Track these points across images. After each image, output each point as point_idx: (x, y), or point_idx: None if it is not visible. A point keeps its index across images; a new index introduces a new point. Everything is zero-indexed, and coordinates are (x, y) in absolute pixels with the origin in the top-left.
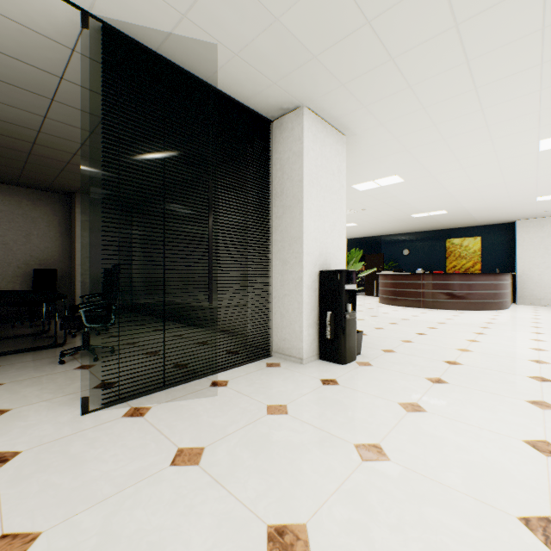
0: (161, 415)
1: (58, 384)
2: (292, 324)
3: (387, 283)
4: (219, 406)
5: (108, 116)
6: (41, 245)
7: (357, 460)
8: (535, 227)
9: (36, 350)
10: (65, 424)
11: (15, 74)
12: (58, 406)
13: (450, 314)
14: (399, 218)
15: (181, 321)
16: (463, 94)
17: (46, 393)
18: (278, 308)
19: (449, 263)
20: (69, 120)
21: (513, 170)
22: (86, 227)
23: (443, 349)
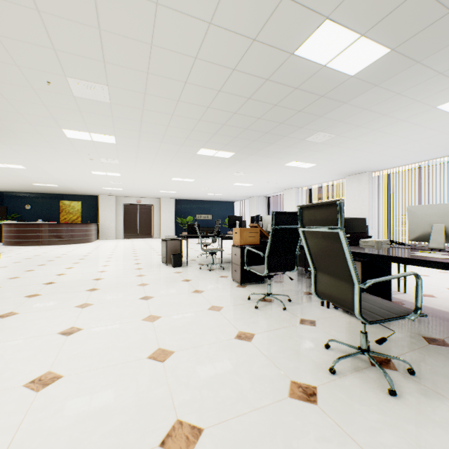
0: None
1: None
2: None
3: (12, 230)
4: None
5: None
6: None
7: (10, 279)
8: (108, 200)
9: None
10: None
11: None
12: None
13: (59, 247)
14: (23, 183)
15: None
16: (55, 153)
17: None
18: None
19: (63, 217)
20: None
21: (86, 177)
22: None
23: (49, 258)
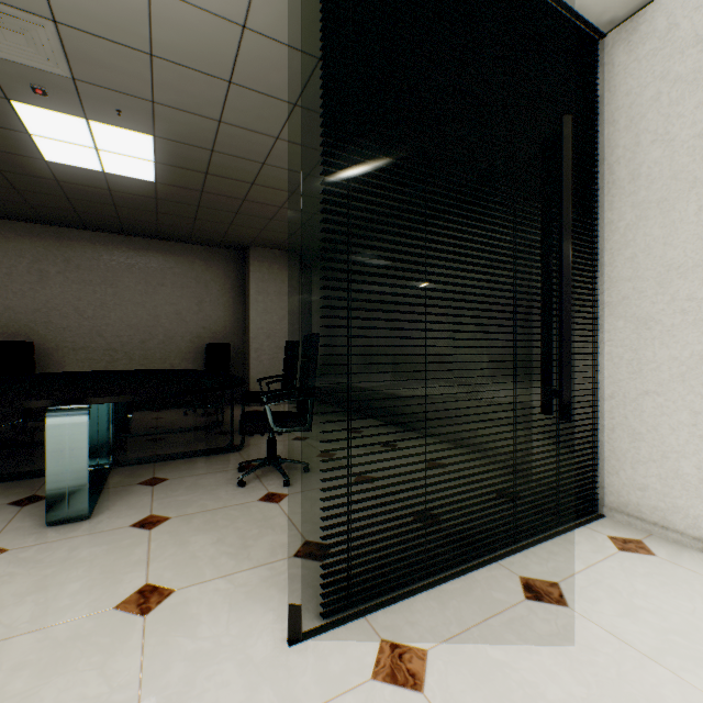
0: (464, 697)
1: (240, 533)
2: (669, 457)
3: None
4: (606, 697)
5: (331, 23)
6: (214, 314)
7: None
8: None
9: (209, 455)
10: (263, 674)
11: (183, 39)
12: (245, 601)
13: None
14: None
15: (383, 419)
16: None
17: (223, 556)
18: (621, 419)
19: None
20: (249, 119)
21: None
22: (261, 290)
23: None
